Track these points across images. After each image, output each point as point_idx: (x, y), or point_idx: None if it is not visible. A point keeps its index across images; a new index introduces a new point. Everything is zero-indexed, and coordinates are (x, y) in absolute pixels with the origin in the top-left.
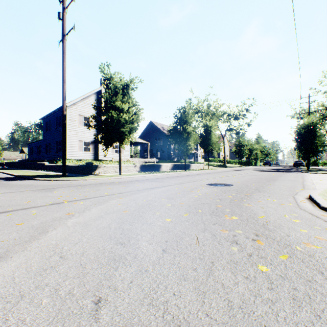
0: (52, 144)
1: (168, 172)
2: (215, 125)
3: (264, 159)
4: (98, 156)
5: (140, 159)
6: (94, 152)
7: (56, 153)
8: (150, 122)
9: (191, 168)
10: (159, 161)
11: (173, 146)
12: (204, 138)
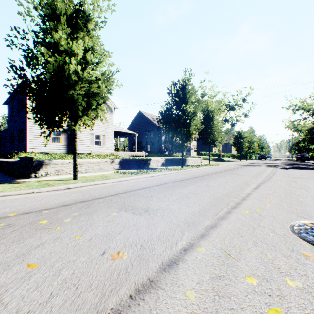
0: (15, 133)
1: (160, 172)
2: (219, 109)
3: (259, 152)
4: (72, 148)
5: (126, 152)
6: (67, 143)
7: (19, 144)
8: (140, 112)
9: (188, 164)
10: (149, 154)
11: (164, 139)
12: (205, 125)
